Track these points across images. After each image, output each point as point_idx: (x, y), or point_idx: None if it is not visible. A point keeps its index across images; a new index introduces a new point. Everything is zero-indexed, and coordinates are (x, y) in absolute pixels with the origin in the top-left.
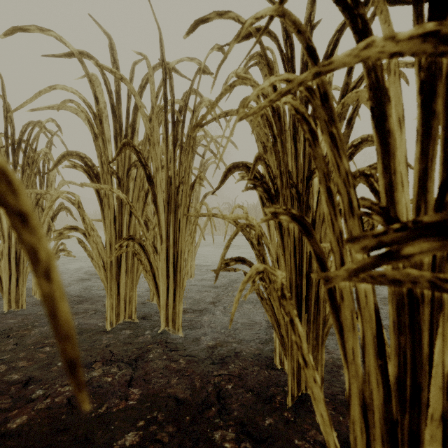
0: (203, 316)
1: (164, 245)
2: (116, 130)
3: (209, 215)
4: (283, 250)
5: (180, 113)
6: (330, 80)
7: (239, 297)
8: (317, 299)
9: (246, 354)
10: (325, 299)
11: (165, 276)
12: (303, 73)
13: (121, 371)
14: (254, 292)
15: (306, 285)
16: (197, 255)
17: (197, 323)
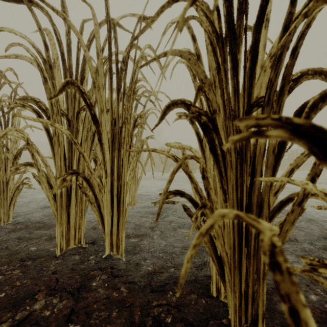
0: (143, 240)
1: (108, 179)
2: (66, 77)
3: (149, 150)
4: (227, 184)
5: (123, 63)
6: (267, 17)
7: (192, 254)
8: (258, 233)
9: None
10: None
11: (110, 207)
12: (240, 12)
13: (62, 302)
14: (186, 217)
15: None
16: (140, 187)
17: (138, 247)
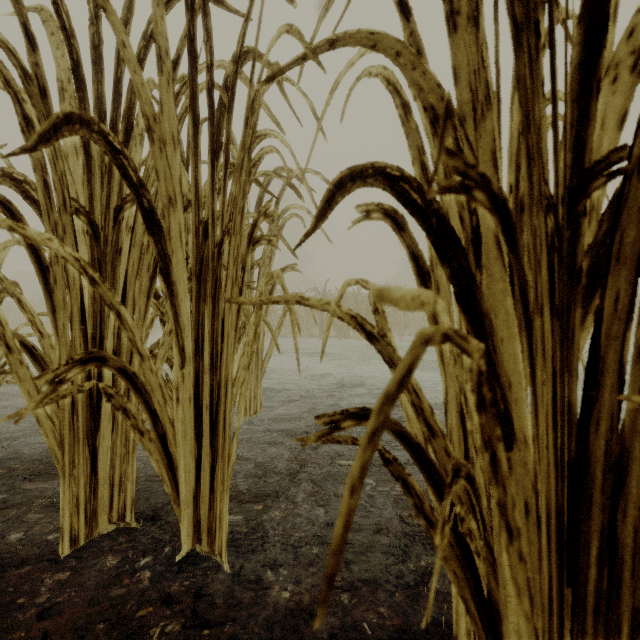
0: (275, 508)
1: (188, 368)
2: None
3: (288, 301)
4: (535, 414)
5: (226, 90)
6: None
7: None
8: (609, 547)
9: (377, 633)
10: (639, 552)
11: (192, 436)
12: None
13: None
14: None
15: (570, 501)
16: (268, 371)
17: (261, 526)
